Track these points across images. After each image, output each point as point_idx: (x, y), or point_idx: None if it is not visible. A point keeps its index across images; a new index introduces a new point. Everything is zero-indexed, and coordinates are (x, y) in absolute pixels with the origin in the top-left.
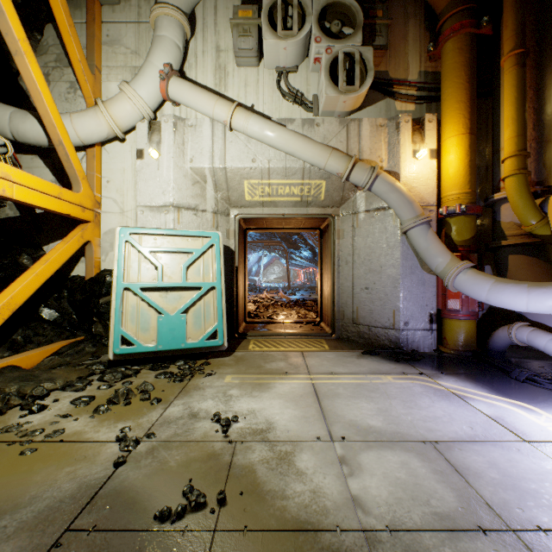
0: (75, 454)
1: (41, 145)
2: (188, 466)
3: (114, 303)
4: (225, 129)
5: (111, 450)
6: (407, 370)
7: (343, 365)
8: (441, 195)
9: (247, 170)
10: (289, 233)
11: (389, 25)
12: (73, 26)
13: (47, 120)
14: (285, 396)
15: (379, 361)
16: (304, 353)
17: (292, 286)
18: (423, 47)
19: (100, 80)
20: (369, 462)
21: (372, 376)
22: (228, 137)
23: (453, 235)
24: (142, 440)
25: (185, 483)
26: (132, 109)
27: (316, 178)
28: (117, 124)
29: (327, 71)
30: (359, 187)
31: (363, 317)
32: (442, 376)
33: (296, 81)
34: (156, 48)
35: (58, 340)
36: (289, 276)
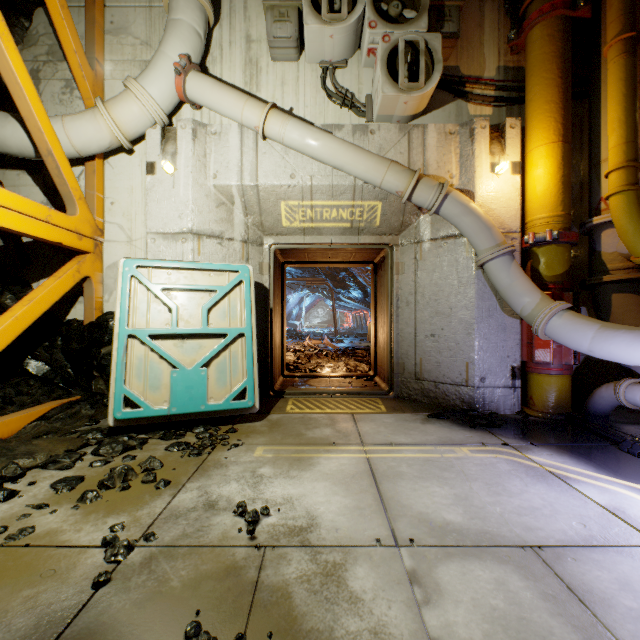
0: (42, 566)
1: (27, 156)
2: (197, 587)
3: (115, 354)
4: (257, 138)
5: (93, 561)
6: (487, 439)
7: (405, 432)
8: (525, 219)
9: (284, 188)
10: (335, 269)
11: (461, 8)
12: (67, 7)
13: (32, 123)
14: (333, 476)
15: (451, 428)
16: (356, 416)
17: (339, 332)
18: (503, 36)
19: (102, 78)
20: (451, 581)
21: (443, 448)
22: (261, 147)
23: (541, 269)
24: (138, 544)
25: (190, 617)
26: (140, 112)
27: (371, 198)
28: (122, 130)
29: (384, 63)
30: (423, 210)
31: (428, 371)
32: (533, 448)
33: (345, 79)
34: (170, 35)
35: (47, 400)
36: (335, 320)
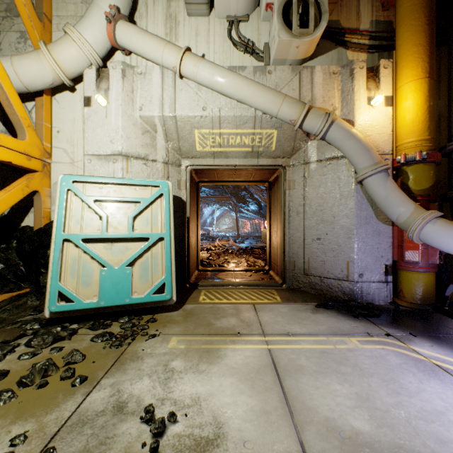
0: None
1: None
2: None
3: (53, 255)
4: (175, 77)
5: None
6: (371, 329)
7: (299, 322)
8: (395, 143)
9: (197, 118)
10: (238, 189)
11: None
12: None
13: None
14: (238, 371)
15: (337, 317)
16: (256, 306)
17: (241, 235)
18: None
19: (50, 30)
20: None
21: (334, 338)
22: (179, 85)
23: (410, 184)
24: None
25: None
26: (77, 53)
27: (268, 127)
28: (62, 69)
29: (280, 13)
30: (310, 137)
31: (315, 268)
32: (413, 338)
33: (247, 30)
34: None
35: None
36: (238, 226)
